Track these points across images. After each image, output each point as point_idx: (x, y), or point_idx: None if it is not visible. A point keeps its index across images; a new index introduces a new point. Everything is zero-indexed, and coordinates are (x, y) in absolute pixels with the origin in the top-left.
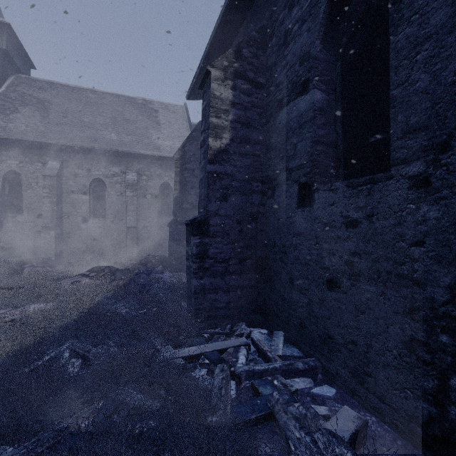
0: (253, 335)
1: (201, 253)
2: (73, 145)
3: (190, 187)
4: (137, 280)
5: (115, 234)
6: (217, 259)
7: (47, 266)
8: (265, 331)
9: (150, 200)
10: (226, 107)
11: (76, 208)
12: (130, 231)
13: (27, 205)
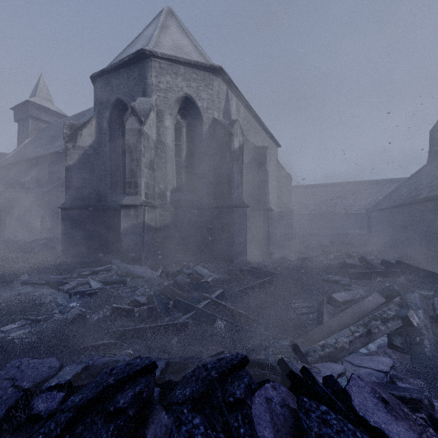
0: None
1: None
2: None
3: None
4: None
5: None
6: None
7: None
8: None
9: None
10: None
11: None
12: None
13: None
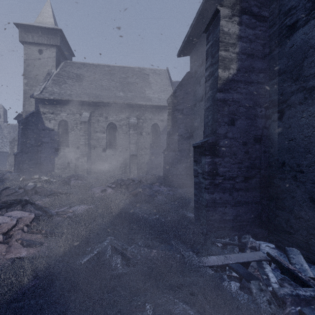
0: (263, 248)
1: (212, 171)
2: (97, 101)
3: (180, 122)
4: (144, 192)
5: (122, 159)
6: (226, 177)
7: (83, 180)
8: (272, 245)
9: (145, 136)
10: (233, 41)
11: (99, 142)
12: (132, 157)
13: (71, 141)
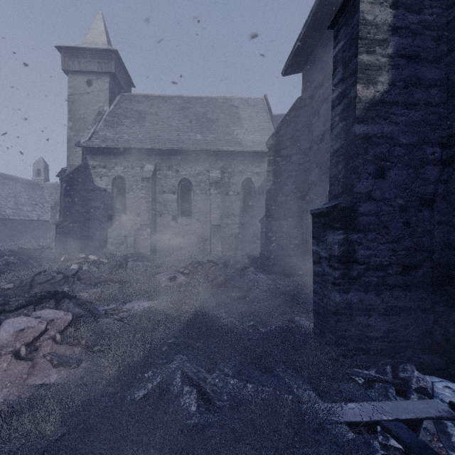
0: (439, 392)
1: (345, 255)
2: (164, 148)
3: (286, 176)
4: (232, 281)
5: (200, 231)
6: (370, 265)
7: (145, 261)
8: None
9: (232, 197)
10: (383, 36)
11: (167, 207)
12: (214, 228)
13: (129, 205)
